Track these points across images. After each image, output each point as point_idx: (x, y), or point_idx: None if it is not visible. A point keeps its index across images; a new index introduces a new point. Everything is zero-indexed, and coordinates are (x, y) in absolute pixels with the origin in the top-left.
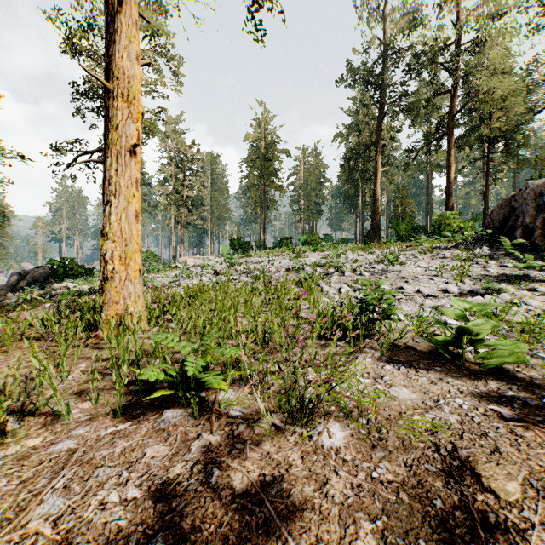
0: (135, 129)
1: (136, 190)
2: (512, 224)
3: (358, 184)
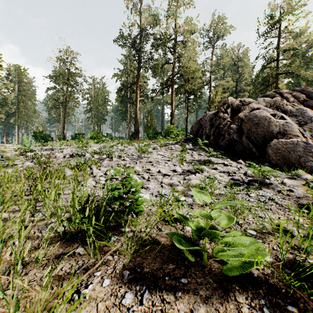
0: None
1: None
2: (201, 133)
3: (127, 105)
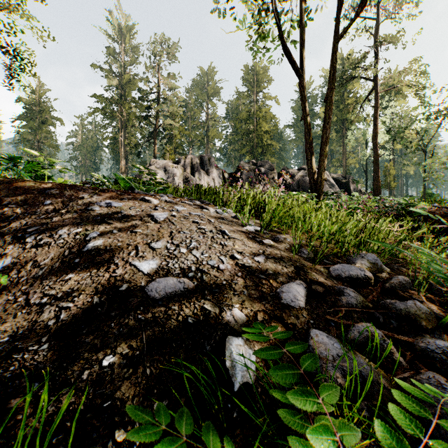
0: None
1: None
2: None
3: None
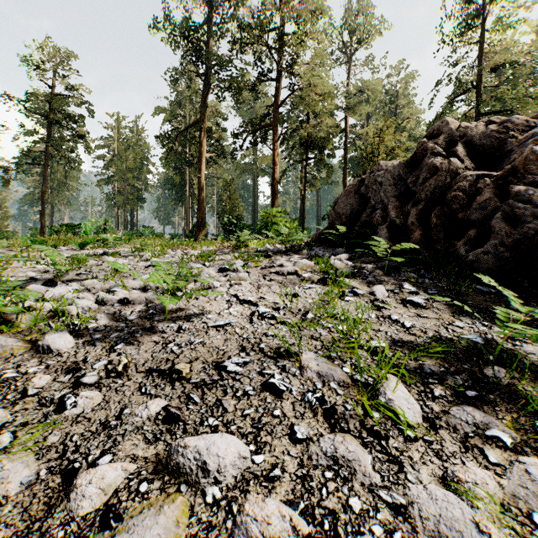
0: None
1: None
2: (367, 220)
3: (185, 172)
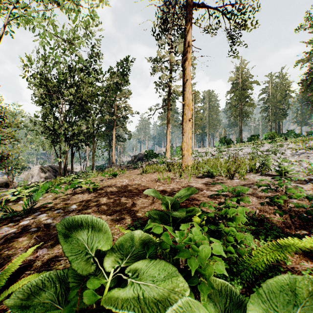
0: (190, 113)
1: (190, 130)
2: None
3: None
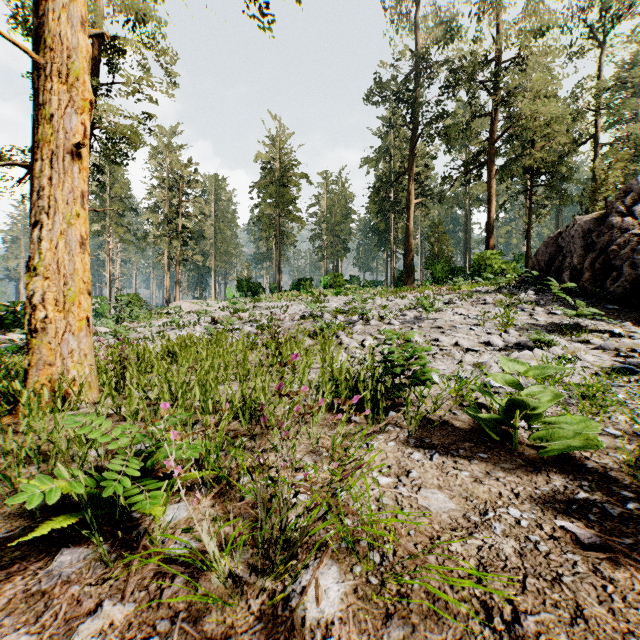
0: (80, 122)
1: (82, 207)
2: (559, 265)
3: (390, 217)
